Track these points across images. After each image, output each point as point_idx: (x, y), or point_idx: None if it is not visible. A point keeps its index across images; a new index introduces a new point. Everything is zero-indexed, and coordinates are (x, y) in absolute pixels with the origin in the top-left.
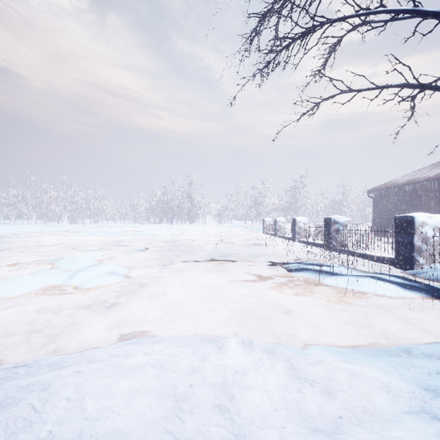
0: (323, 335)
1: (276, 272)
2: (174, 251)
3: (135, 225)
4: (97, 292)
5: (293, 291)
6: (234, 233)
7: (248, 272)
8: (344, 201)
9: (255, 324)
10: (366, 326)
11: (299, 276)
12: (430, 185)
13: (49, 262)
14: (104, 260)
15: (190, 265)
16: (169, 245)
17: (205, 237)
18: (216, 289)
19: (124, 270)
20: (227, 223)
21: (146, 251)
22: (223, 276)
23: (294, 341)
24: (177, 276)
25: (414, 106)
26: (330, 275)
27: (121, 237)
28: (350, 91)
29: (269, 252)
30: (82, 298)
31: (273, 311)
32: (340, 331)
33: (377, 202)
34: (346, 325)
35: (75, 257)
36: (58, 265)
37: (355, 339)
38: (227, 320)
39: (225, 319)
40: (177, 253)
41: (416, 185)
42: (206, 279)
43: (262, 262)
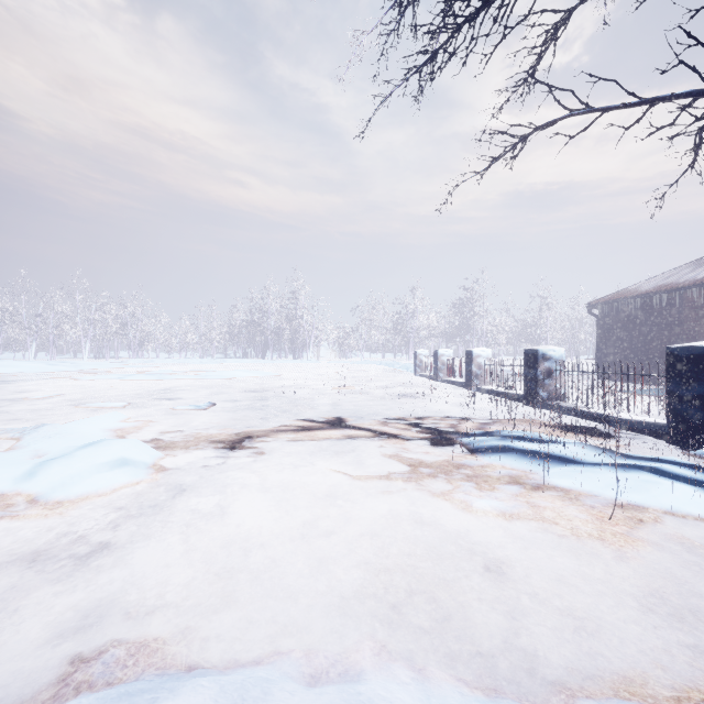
0: (599, 649)
1: (449, 455)
2: (261, 409)
3: (202, 360)
4: (78, 511)
5: (494, 505)
6: (367, 374)
7: (396, 456)
8: (543, 321)
9: (422, 604)
10: (688, 610)
11: (496, 463)
12: (698, 295)
13: (12, 436)
14: (124, 430)
15: (284, 440)
16: (254, 396)
17: (318, 382)
18: (333, 497)
19: (151, 454)
20: (355, 357)
21: (209, 409)
22: (348, 462)
23: (532, 673)
24: (256, 464)
25: (701, 143)
26: (558, 463)
27: (173, 382)
28: (587, 111)
29: (429, 411)
30: (38, 528)
31: (459, 559)
32: (634, 629)
33: (603, 323)
34: (642, 609)
35: (71, 423)
36: (26, 441)
37: (687, 667)
38: (356, 589)
39: (353, 587)
40: (265, 413)
41: (672, 294)
42: (314, 472)
43: (420, 432)
